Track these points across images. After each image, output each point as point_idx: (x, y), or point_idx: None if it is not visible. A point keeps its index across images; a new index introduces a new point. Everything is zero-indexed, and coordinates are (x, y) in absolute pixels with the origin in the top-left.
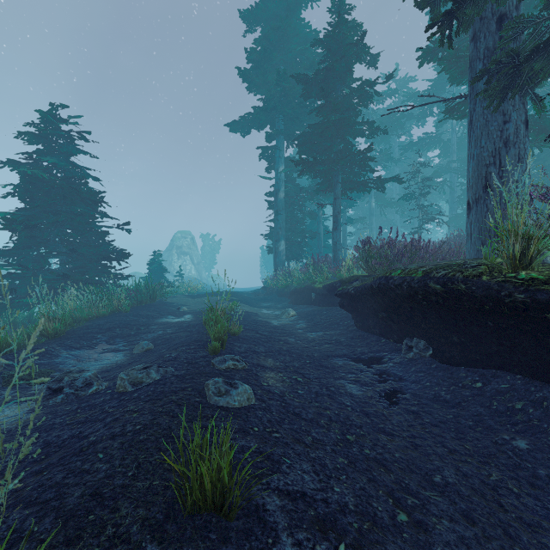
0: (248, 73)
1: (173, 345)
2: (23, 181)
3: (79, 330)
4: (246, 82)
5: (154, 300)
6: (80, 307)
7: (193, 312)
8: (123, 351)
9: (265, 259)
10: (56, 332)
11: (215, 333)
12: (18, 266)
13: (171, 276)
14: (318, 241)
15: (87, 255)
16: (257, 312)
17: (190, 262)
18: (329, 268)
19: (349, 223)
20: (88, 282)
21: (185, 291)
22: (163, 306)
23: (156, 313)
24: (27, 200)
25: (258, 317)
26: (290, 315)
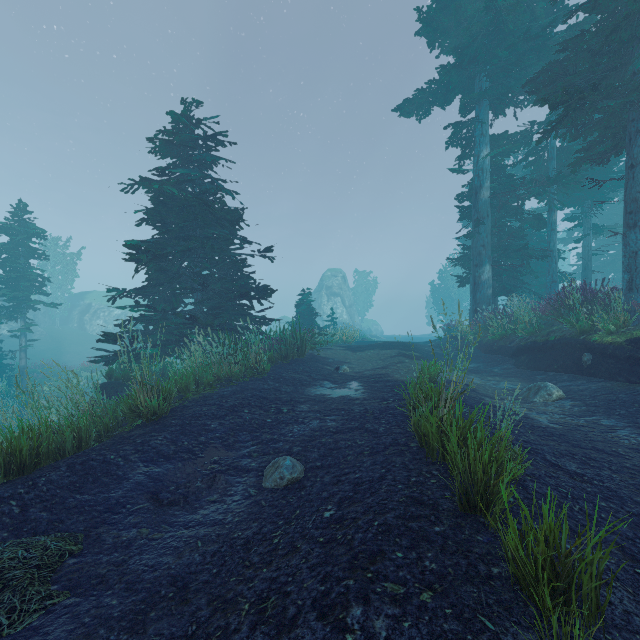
0: (433, 13)
1: (347, 485)
2: (154, 202)
3: (191, 406)
4: (428, 32)
5: (302, 354)
6: (207, 362)
7: (360, 376)
8: (244, 475)
9: (435, 298)
10: (153, 411)
11: (476, 486)
12: (146, 307)
13: (320, 321)
14: (549, 264)
15: (222, 292)
16: (467, 382)
17: (341, 305)
18: (637, 303)
19: (595, 233)
20: (223, 327)
21: (339, 340)
22: (315, 363)
23: (306, 375)
24: (159, 226)
25: (480, 395)
26: (554, 398)
